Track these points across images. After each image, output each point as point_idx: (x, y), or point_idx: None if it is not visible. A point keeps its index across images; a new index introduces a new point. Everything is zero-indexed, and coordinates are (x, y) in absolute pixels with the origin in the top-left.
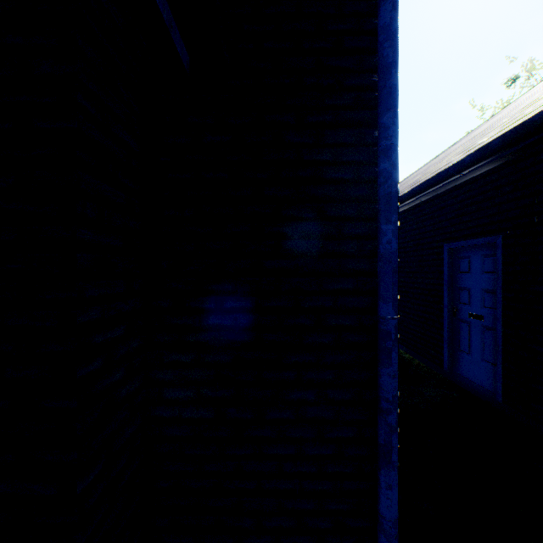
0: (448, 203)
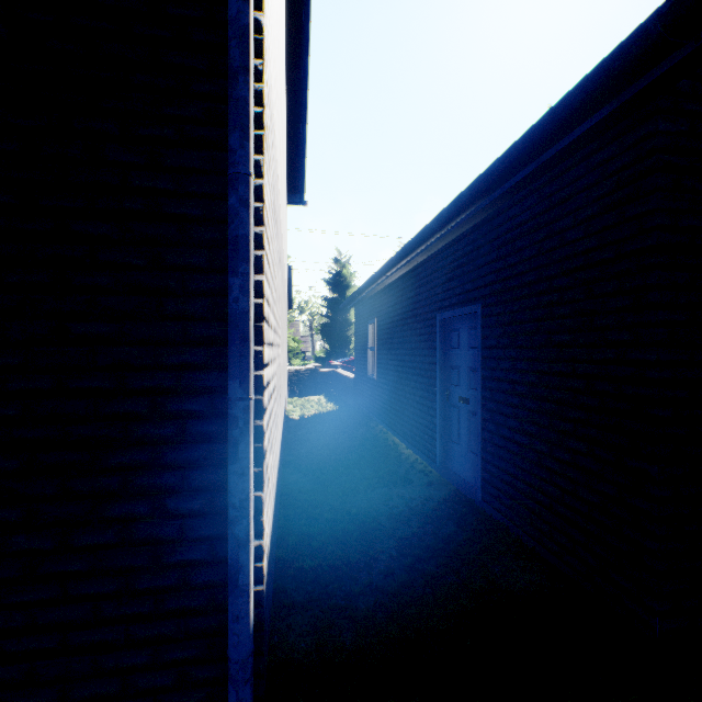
0: (440, 265)
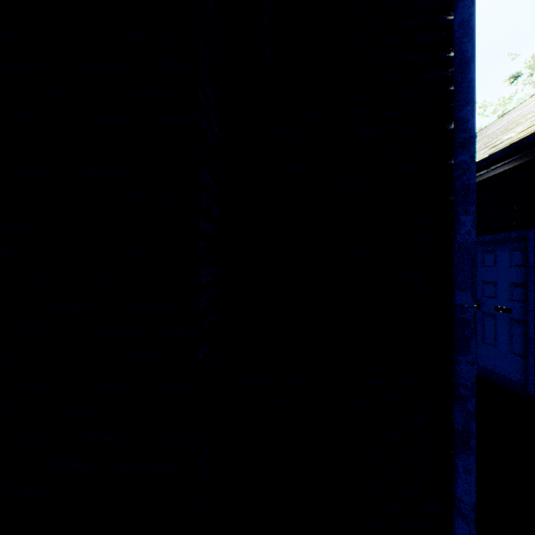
0: None
